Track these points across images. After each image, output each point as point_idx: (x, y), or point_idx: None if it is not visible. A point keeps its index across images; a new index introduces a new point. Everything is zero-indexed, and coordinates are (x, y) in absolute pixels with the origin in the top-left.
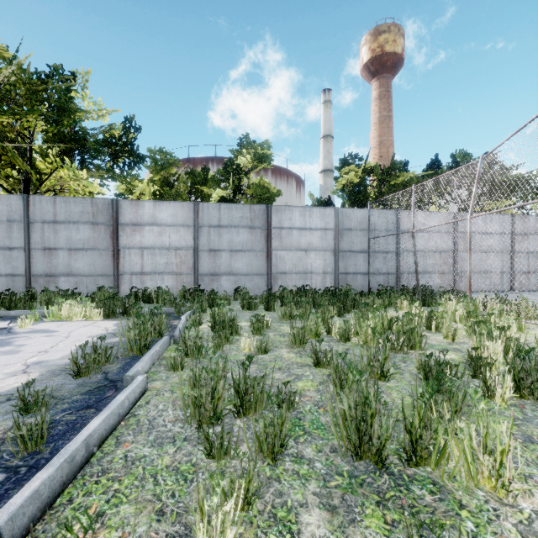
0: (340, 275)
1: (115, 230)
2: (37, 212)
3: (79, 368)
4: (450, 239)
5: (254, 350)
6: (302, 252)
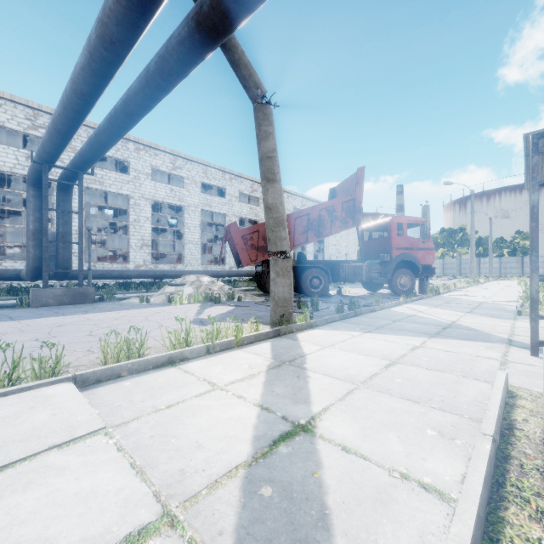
0: None
1: (479, 264)
2: (462, 261)
3: None
4: None
5: None
6: None
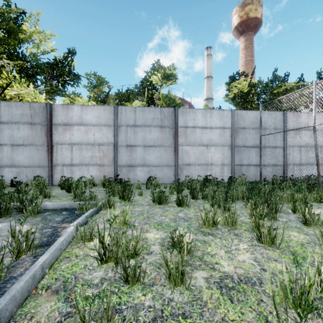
0: (235, 166)
1: (49, 129)
2: None
3: None
4: None
5: None
6: (203, 147)
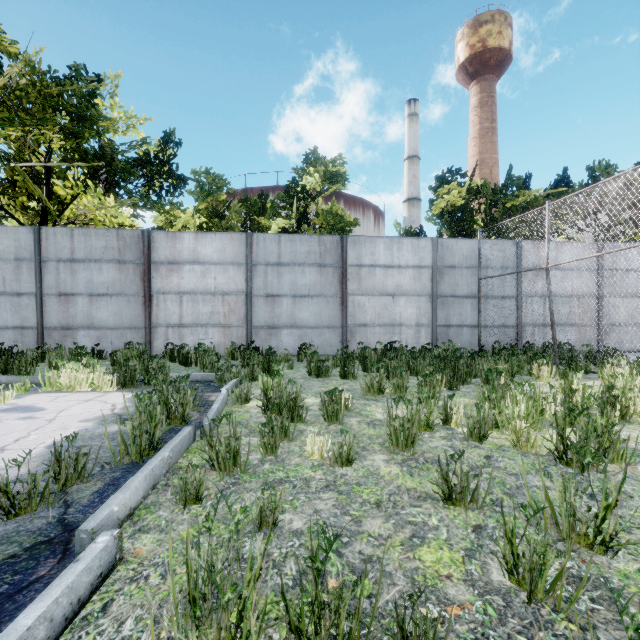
0: (439, 328)
1: (146, 270)
2: (51, 248)
3: (13, 500)
4: (593, 280)
5: (329, 458)
6: (388, 298)
